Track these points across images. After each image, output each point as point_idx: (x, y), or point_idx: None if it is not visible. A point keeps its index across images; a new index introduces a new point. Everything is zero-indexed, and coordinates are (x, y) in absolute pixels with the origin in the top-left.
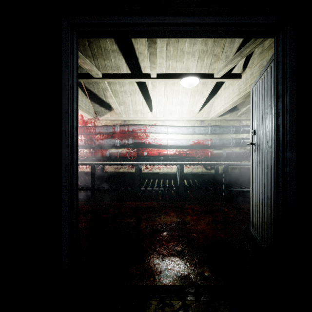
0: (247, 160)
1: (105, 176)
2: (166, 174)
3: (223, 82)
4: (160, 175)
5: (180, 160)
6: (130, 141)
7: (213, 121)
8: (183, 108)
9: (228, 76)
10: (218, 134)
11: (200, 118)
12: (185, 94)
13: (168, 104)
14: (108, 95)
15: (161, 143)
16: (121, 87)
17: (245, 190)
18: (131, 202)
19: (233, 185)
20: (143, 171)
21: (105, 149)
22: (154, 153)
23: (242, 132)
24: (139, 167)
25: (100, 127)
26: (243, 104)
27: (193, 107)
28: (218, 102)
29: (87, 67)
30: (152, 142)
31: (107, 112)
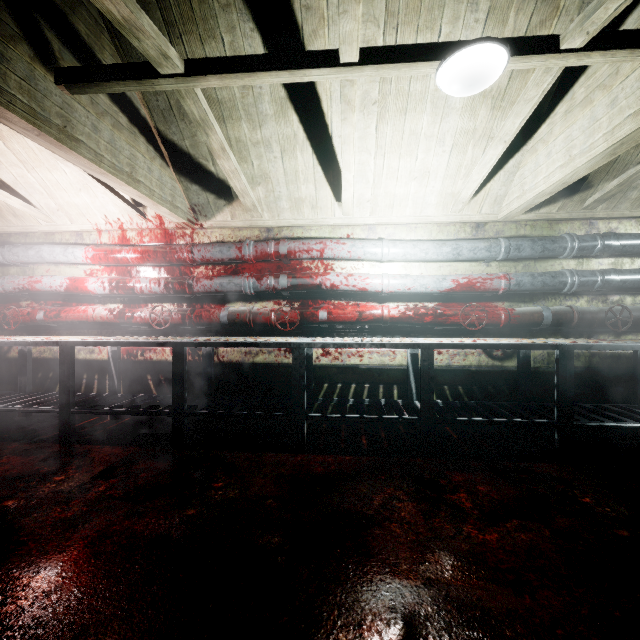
0: (611, 334)
1: (219, 373)
2: (378, 371)
3: (559, 94)
4: (363, 373)
5: (417, 333)
6: (282, 281)
7: (510, 224)
8: (428, 188)
9: (613, 42)
10: (525, 261)
11: (474, 217)
12: (437, 143)
13: (387, 177)
14: (216, 145)
15: (366, 287)
16: (255, 131)
17: (629, 426)
18: (283, 452)
19: (574, 404)
20: (316, 362)
21: (219, 303)
22: (347, 314)
23: (598, 253)
24: (304, 354)
25: (204, 246)
26: (609, 168)
27: (456, 184)
28: (539, 162)
29: (113, 7)
30: (342, 284)
31: (222, 207)
